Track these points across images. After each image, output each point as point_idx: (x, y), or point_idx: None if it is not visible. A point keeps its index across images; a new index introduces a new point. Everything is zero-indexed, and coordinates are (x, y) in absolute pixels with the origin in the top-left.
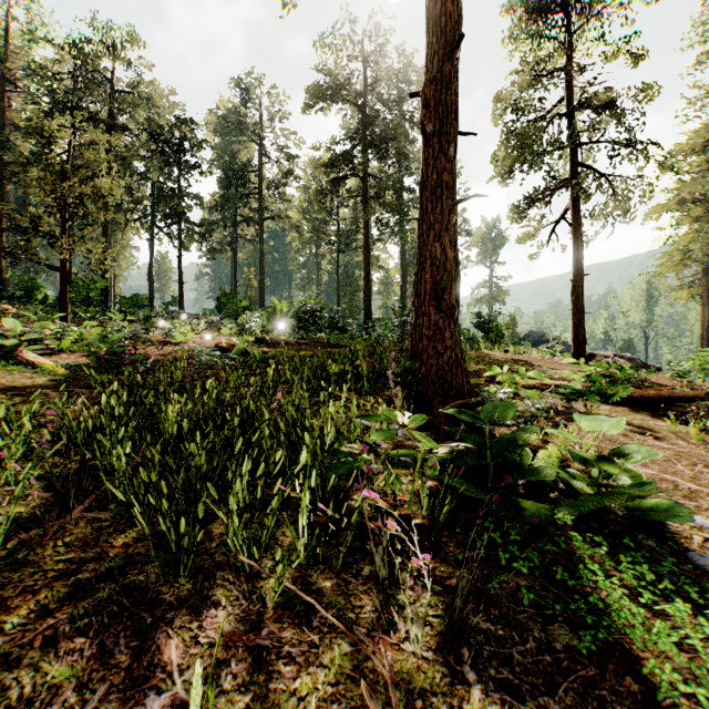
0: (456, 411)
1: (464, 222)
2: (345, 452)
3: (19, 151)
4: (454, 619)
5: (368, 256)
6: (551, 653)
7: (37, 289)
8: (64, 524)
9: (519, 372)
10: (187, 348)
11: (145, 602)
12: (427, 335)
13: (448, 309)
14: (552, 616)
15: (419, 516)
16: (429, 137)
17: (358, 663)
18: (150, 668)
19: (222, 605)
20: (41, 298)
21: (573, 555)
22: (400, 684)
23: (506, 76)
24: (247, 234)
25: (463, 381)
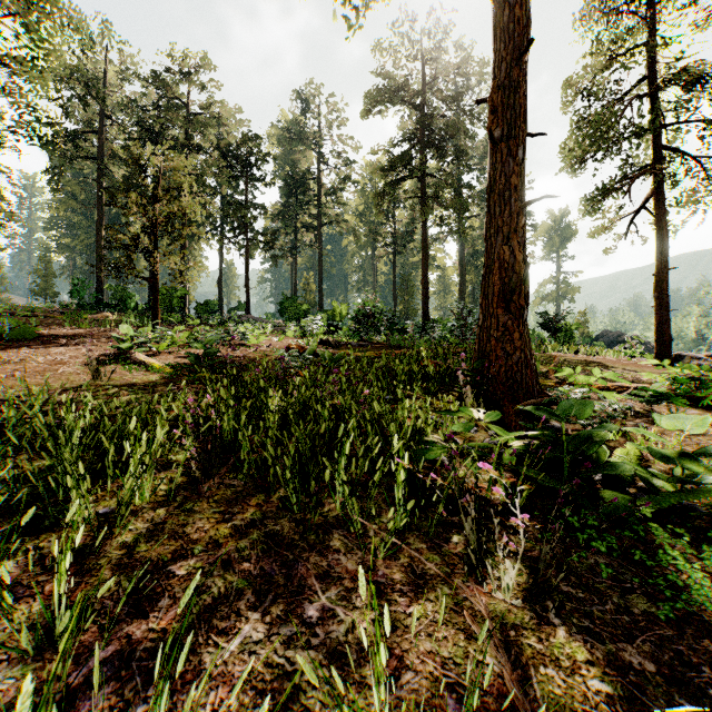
0: (532, 407)
1: (528, 216)
2: (428, 441)
3: (113, 177)
4: (537, 581)
5: (426, 257)
6: (629, 615)
7: (129, 298)
8: (210, 487)
9: (591, 374)
10: (261, 350)
11: (284, 545)
12: (495, 336)
13: (516, 310)
14: (630, 588)
15: (497, 501)
16: (497, 142)
17: (458, 601)
18: (300, 587)
19: (342, 552)
20: (133, 306)
21: (652, 543)
22: (495, 619)
23: (577, 61)
24: (306, 240)
25: (533, 382)
